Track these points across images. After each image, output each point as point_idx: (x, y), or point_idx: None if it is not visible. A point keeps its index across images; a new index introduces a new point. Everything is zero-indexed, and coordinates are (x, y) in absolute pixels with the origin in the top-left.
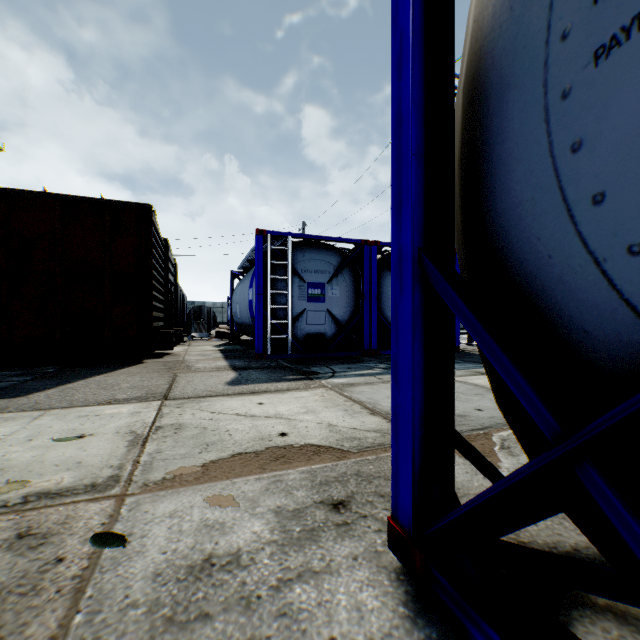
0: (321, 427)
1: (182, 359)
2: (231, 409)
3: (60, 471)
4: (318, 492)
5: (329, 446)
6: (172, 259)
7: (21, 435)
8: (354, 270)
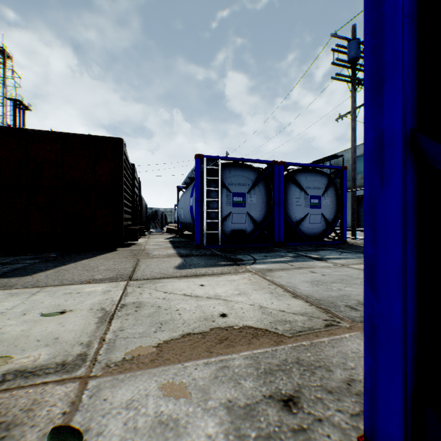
0: (254, 309)
1: (143, 248)
2: (179, 290)
3: (39, 347)
4: (265, 383)
5: (265, 329)
6: (137, 178)
7: (19, 309)
8: (267, 183)
